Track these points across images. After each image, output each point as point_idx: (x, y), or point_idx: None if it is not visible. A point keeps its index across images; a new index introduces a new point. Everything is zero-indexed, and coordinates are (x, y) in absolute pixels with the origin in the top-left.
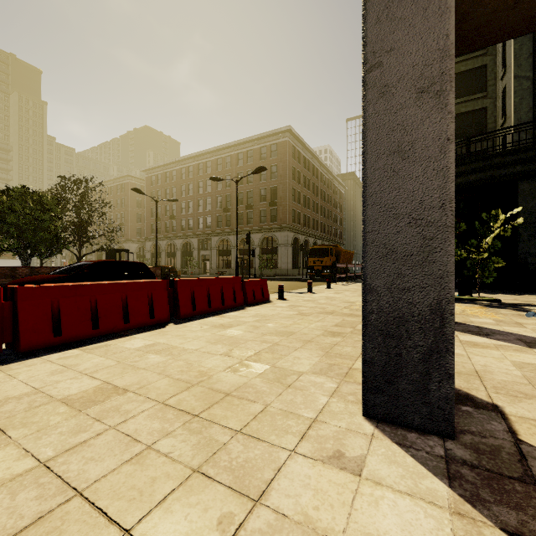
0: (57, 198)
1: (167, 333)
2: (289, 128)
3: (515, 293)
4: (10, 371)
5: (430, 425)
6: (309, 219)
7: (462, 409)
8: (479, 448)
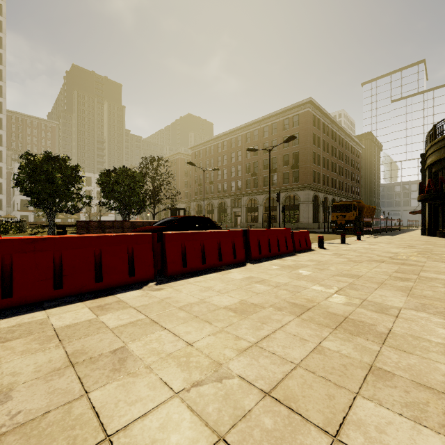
0: (142, 173)
1: (252, 270)
2: (310, 100)
3: None
4: (173, 287)
5: None
6: (328, 179)
7: None
8: None
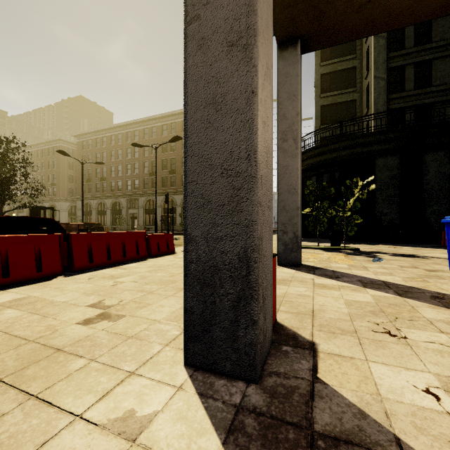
0: None
1: (47, 286)
2: None
3: (373, 243)
4: None
5: (239, 371)
6: None
7: (283, 349)
8: (276, 391)
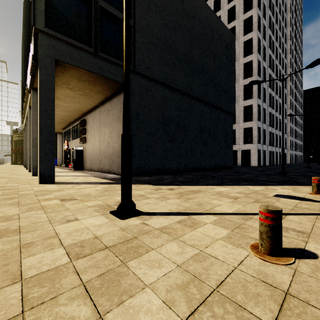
0: None
1: None
2: None
3: None
4: None
5: None
6: None
7: None
8: None
